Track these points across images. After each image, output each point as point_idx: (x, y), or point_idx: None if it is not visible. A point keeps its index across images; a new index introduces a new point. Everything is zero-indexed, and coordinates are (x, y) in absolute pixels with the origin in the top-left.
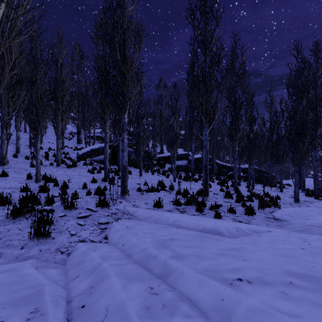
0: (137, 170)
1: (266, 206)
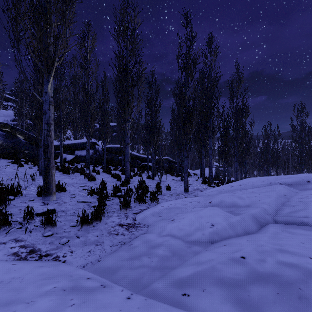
0: (1, 161)
1: (140, 202)
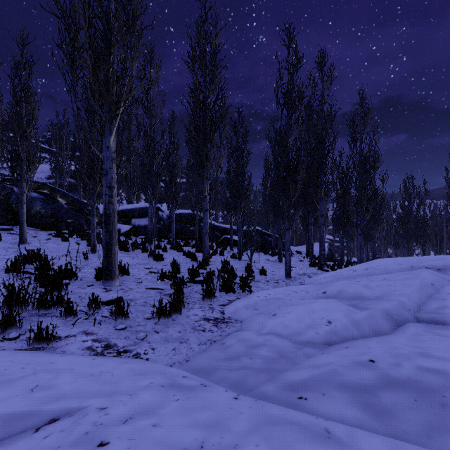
0: (39, 233)
1: (227, 290)
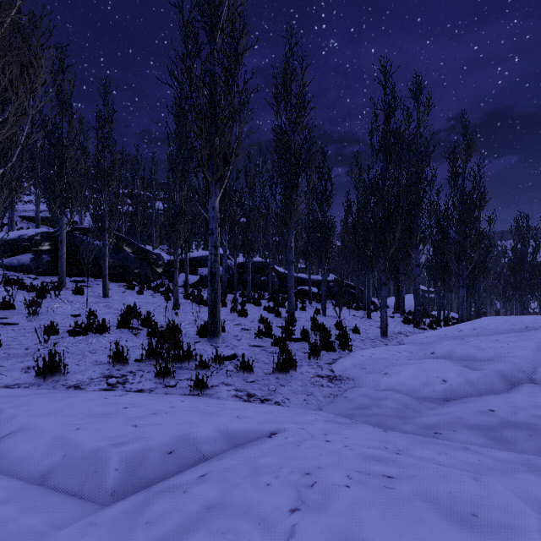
0: (111, 285)
1: (327, 349)
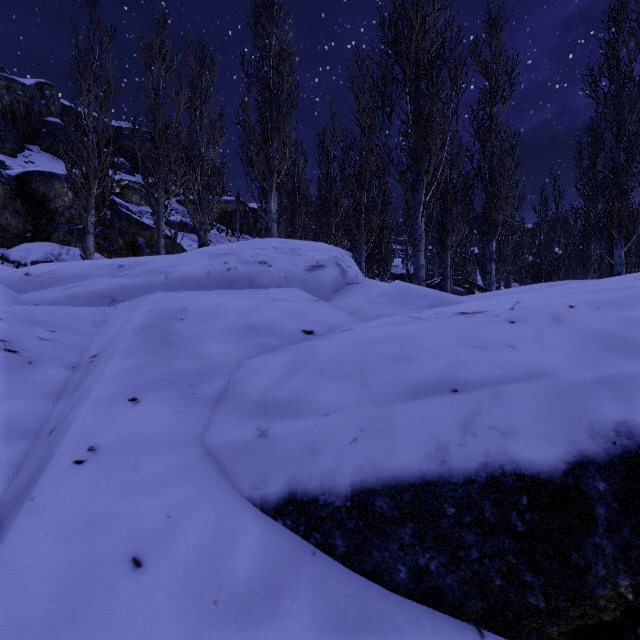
0: None
1: None
